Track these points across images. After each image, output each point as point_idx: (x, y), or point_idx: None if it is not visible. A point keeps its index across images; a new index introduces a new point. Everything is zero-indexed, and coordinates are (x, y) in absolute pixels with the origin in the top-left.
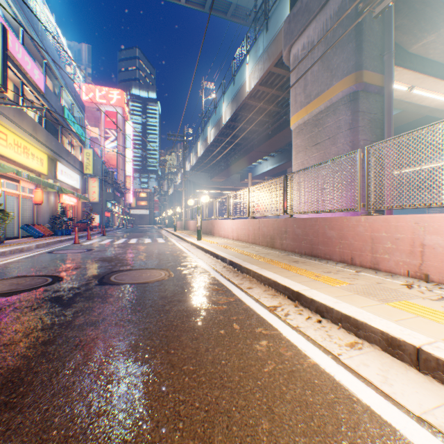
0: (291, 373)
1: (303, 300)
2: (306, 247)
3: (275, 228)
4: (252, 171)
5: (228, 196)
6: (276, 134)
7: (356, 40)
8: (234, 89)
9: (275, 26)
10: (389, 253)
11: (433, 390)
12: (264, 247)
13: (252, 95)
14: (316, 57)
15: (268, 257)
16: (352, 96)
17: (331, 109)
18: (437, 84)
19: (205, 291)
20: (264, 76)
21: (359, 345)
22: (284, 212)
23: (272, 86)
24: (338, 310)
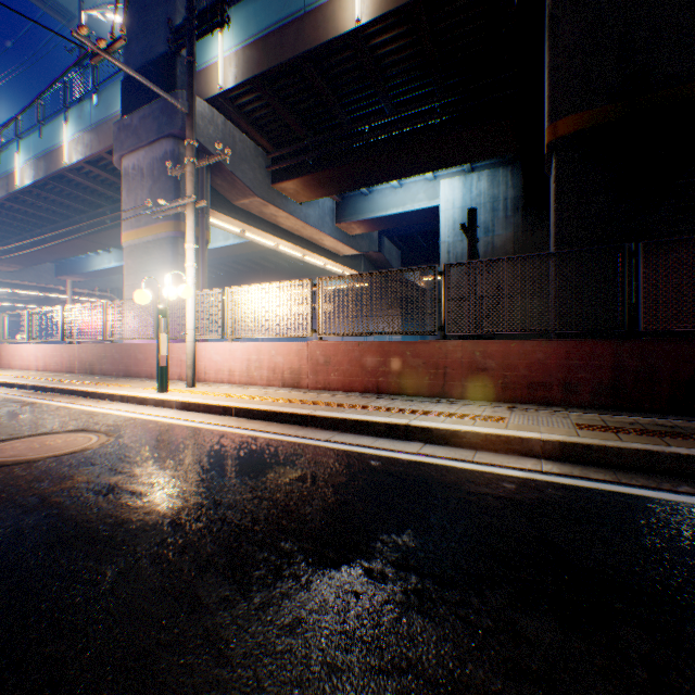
0: (69, 411)
1: (93, 394)
2: (124, 369)
3: (97, 354)
4: (83, 262)
5: (31, 312)
6: (119, 228)
7: (177, 195)
8: (43, 145)
9: (109, 108)
10: (170, 367)
11: (129, 405)
12: (84, 374)
13: (76, 168)
14: (147, 187)
15: (82, 380)
16: (174, 240)
17: (159, 243)
18: (263, 234)
19: (7, 403)
20: (94, 157)
21: (112, 403)
22: (106, 338)
23: (109, 169)
24: (108, 392)
